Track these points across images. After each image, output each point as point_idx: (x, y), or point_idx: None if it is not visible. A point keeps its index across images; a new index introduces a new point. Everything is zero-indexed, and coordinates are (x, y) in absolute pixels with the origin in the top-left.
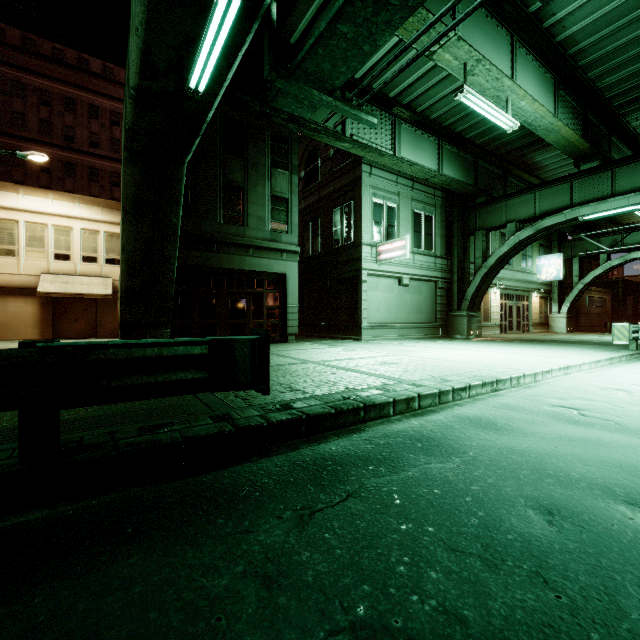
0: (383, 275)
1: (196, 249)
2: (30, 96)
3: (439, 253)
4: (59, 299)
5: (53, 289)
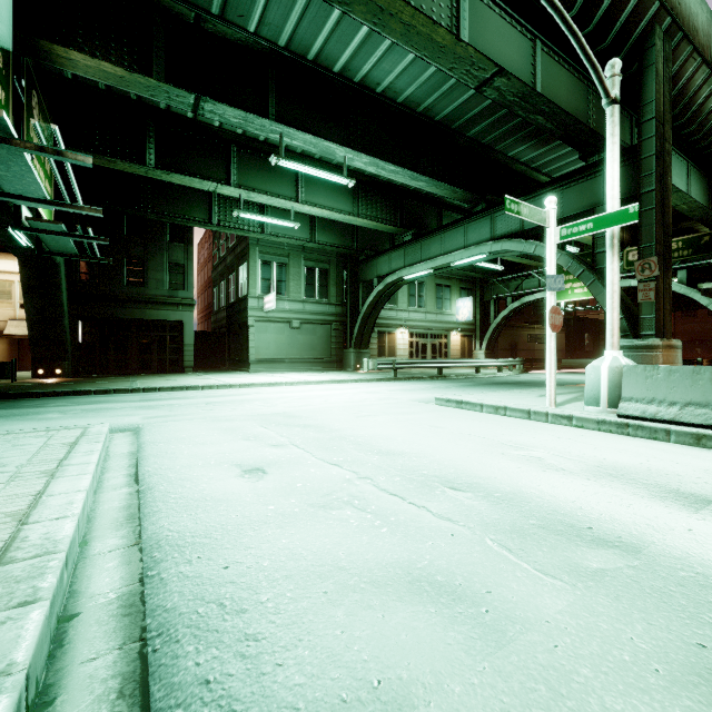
0: (271, 320)
1: (103, 305)
2: None
3: (334, 301)
4: (25, 339)
5: (17, 332)
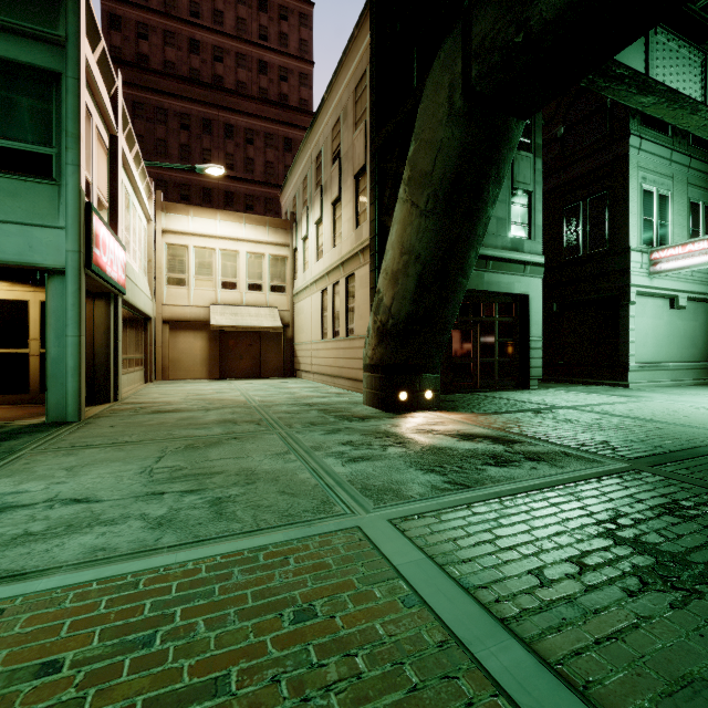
0: (654, 294)
1: None
2: (171, 121)
3: None
4: (225, 333)
5: (225, 322)
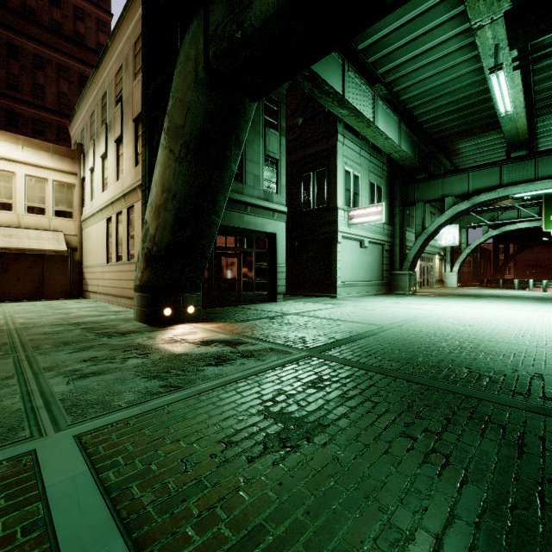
0: (351, 238)
1: None
2: None
3: (385, 220)
4: None
5: None
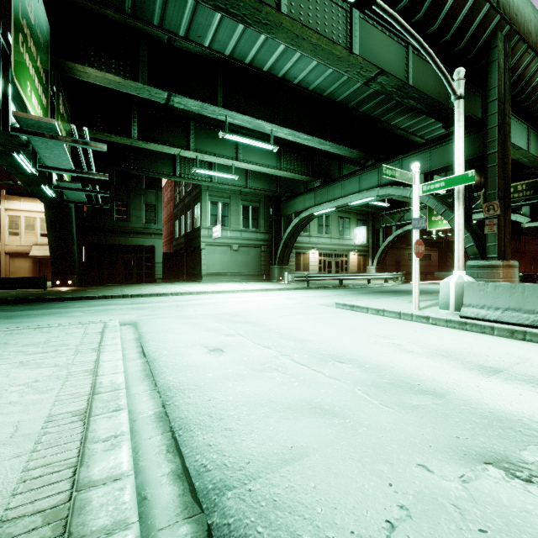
0: (217, 245)
1: (99, 235)
2: None
3: (263, 230)
4: (43, 259)
5: (38, 254)
